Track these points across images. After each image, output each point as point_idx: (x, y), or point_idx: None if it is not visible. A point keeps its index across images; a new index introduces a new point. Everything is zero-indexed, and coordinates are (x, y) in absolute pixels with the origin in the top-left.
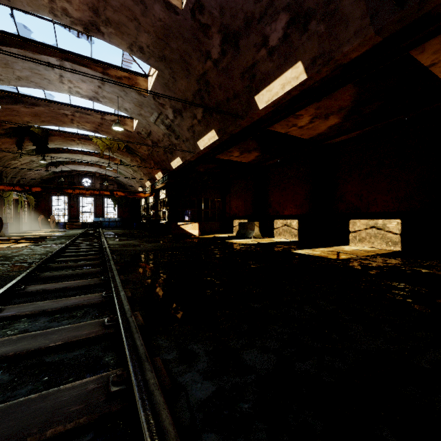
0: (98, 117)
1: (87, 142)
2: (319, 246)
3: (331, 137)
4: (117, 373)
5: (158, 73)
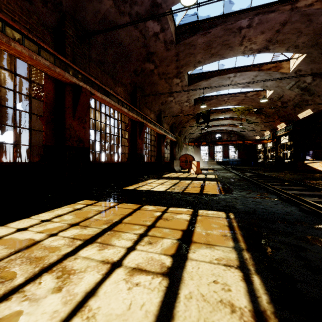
0: (242, 96)
1: (228, 112)
2: None
3: None
4: None
5: (306, 55)
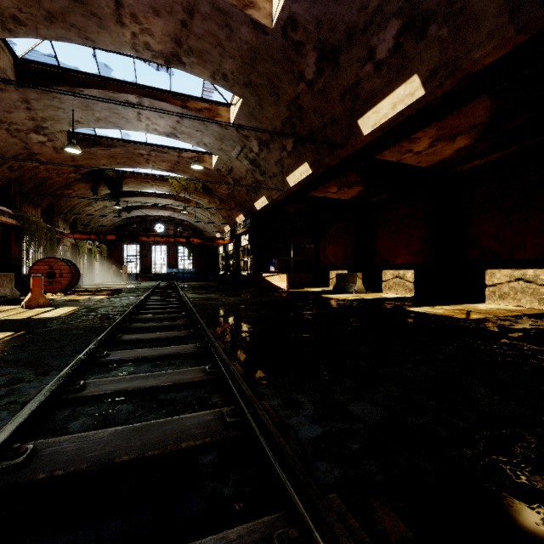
0: (174, 155)
1: (162, 184)
2: (442, 303)
3: (459, 163)
4: (231, 407)
5: (243, 101)
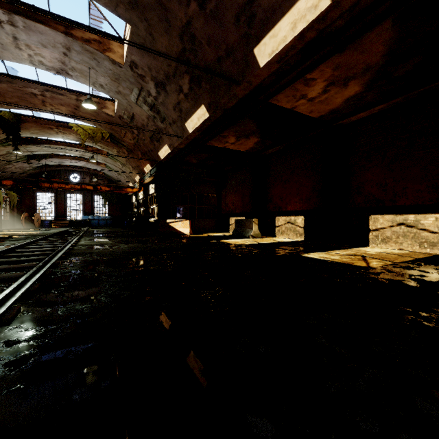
0: (72, 98)
1: (67, 131)
2: (333, 247)
3: (346, 115)
4: None
5: (132, 29)
